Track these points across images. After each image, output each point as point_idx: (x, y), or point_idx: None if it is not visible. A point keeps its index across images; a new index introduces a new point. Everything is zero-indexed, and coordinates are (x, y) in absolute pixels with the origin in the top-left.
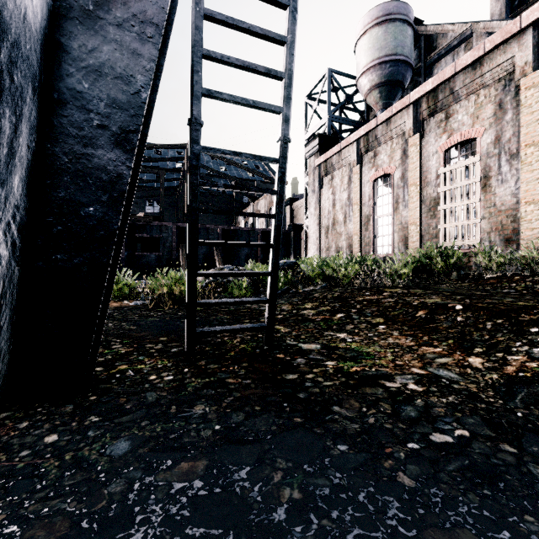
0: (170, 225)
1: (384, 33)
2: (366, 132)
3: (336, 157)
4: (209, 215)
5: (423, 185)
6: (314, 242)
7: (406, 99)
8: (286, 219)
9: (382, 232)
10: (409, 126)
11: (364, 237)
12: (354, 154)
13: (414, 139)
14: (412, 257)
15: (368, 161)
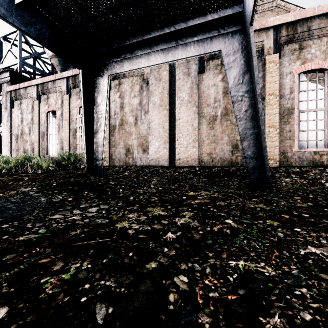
0: None
1: None
2: (42, 82)
3: (23, 90)
4: None
5: (71, 121)
6: (7, 145)
7: (62, 74)
8: None
9: (52, 142)
10: (64, 89)
11: (41, 144)
12: (35, 93)
13: (67, 96)
14: (57, 157)
15: (44, 100)
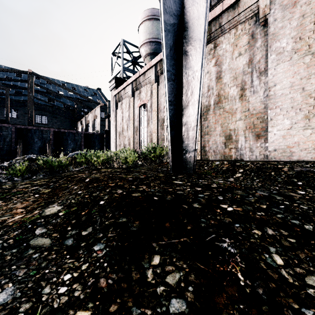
0: (9, 126)
1: (152, 25)
2: (135, 79)
3: (123, 92)
4: (57, 121)
5: (159, 111)
6: (113, 141)
7: (151, 63)
8: (106, 127)
9: (143, 136)
10: (153, 78)
11: (135, 138)
12: (131, 91)
13: (155, 85)
14: (144, 150)
15: (137, 95)
